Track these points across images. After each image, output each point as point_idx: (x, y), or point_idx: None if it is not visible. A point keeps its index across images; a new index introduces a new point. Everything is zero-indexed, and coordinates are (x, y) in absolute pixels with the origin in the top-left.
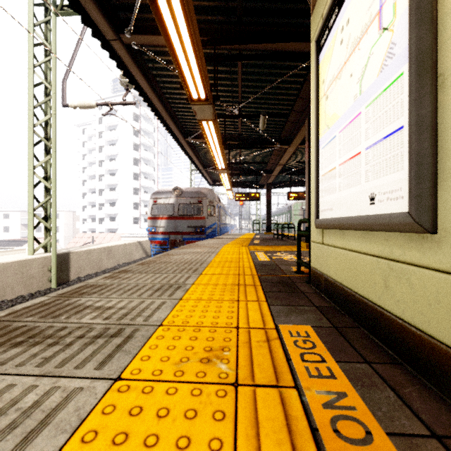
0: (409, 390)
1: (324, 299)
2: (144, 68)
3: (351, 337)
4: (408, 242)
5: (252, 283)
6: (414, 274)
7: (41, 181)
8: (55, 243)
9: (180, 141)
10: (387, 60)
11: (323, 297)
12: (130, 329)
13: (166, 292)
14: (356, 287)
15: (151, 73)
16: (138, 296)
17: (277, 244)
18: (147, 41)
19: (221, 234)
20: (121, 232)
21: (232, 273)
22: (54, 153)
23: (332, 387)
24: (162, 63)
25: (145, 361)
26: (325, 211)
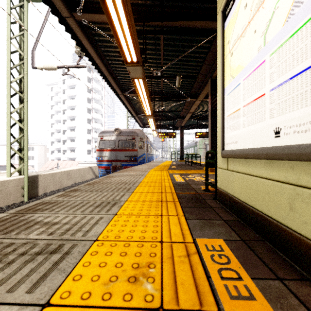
0: None
1: (229, 214)
2: (92, 40)
3: (258, 250)
4: None
5: (172, 200)
6: None
7: (16, 123)
8: (27, 168)
9: (119, 95)
10: (294, 9)
11: (228, 211)
12: (69, 244)
13: (104, 208)
14: (260, 206)
15: (97, 44)
16: (81, 212)
17: (188, 168)
18: (93, 19)
19: (149, 161)
20: (78, 160)
21: (157, 191)
22: (26, 103)
23: (254, 310)
24: (105, 36)
25: (76, 281)
26: (230, 144)
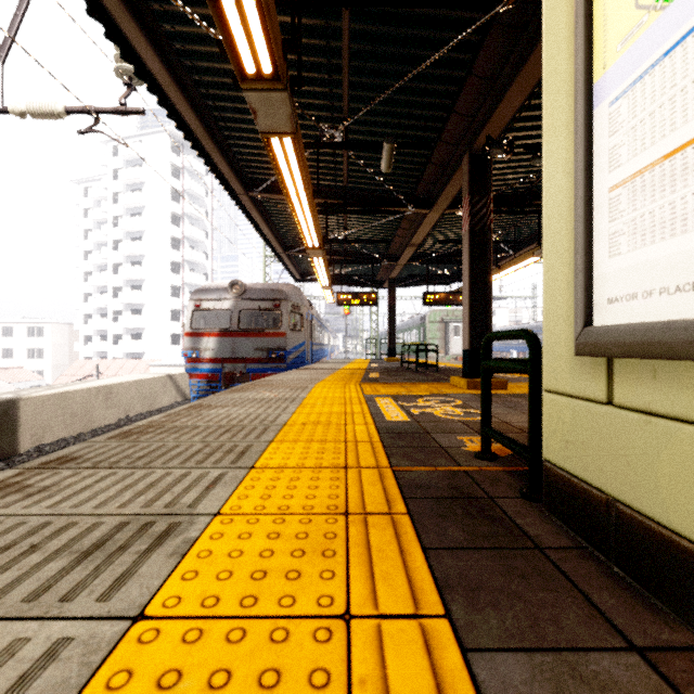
0: None
1: (631, 591)
2: (156, 33)
3: None
4: None
5: (384, 504)
6: None
7: None
8: None
9: (238, 196)
10: None
11: (616, 572)
12: None
13: (110, 567)
14: None
15: (170, 46)
16: None
17: (411, 379)
18: None
19: (314, 361)
20: (151, 357)
21: (331, 463)
22: None
23: None
24: (187, 13)
25: None
26: (641, 299)
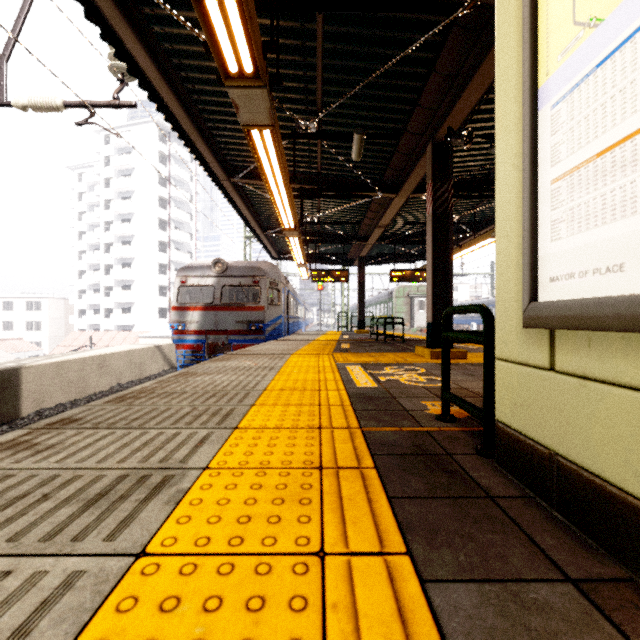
0: None
1: (570, 533)
2: (147, 34)
3: None
4: None
5: (353, 460)
6: None
7: None
8: None
9: (221, 182)
10: None
11: (557, 517)
12: None
13: (114, 512)
14: None
15: (160, 46)
16: (12, 538)
17: (379, 349)
18: None
19: (290, 333)
20: (140, 330)
21: (306, 424)
22: None
23: None
24: (175, 17)
25: None
26: (577, 278)
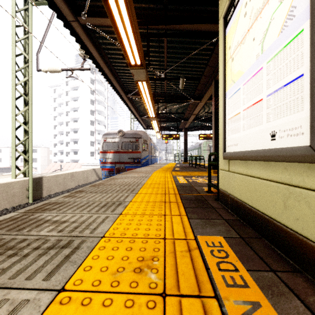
0: (313, 299)
1: (230, 214)
2: (96, 43)
3: (255, 246)
4: (307, 171)
5: (175, 200)
6: (314, 198)
7: (21, 125)
8: (31, 170)
9: (122, 97)
10: (287, 21)
11: (229, 211)
12: (78, 240)
13: (110, 208)
14: (258, 205)
15: (101, 47)
16: (88, 211)
17: (192, 170)
18: (98, 22)
19: (152, 163)
20: (81, 162)
21: (160, 193)
22: (31, 105)
23: (247, 296)
24: (109, 39)
25: (87, 272)
26: (231, 146)
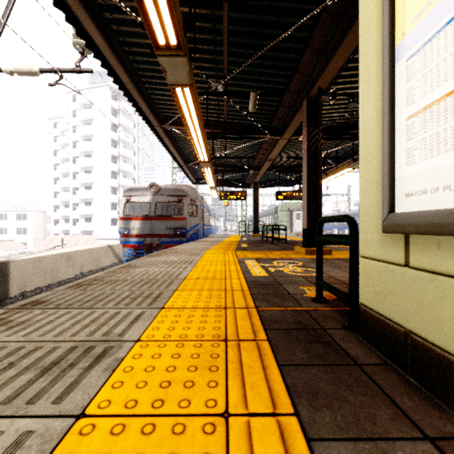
0: None
1: (423, 396)
2: (100, 19)
3: None
4: None
5: (251, 333)
6: None
7: None
8: None
9: (155, 128)
10: None
11: (412, 382)
12: None
13: (63, 378)
14: None
15: (109, 28)
16: None
17: (268, 248)
18: None
19: (205, 236)
20: (97, 234)
21: (215, 305)
22: None
23: None
24: (120, 5)
25: None
26: (430, 193)
